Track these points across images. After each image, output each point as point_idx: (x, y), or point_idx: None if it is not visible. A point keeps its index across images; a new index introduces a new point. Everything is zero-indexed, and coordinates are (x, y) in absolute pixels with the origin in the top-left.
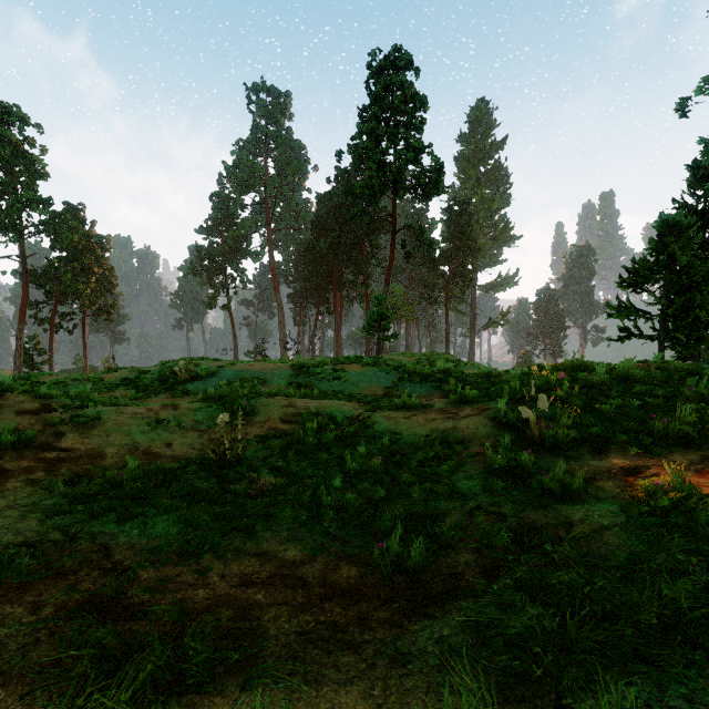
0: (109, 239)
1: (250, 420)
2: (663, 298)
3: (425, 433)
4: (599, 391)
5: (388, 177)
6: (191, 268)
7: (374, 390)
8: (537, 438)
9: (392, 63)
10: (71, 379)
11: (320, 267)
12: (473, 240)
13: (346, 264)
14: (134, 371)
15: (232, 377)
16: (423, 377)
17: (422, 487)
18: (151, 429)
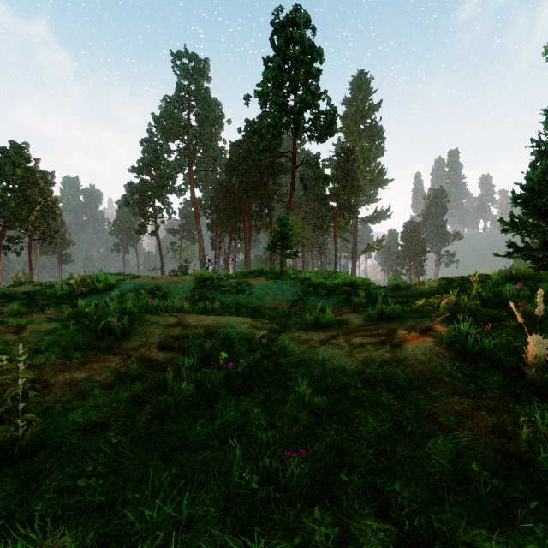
0: (52, 175)
1: (119, 346)
2: None
3: (356, 368)
4: None
5: (289, 117)
6: (124, 201)
7: (279, 303)
8: None
9: (293, 20)
10: None
11: (233, 201)
12: (356, 181)
13: (253, 198)
14: (40, 285)
15: (129, 290)
16: (329, 289)
17: None
18: None
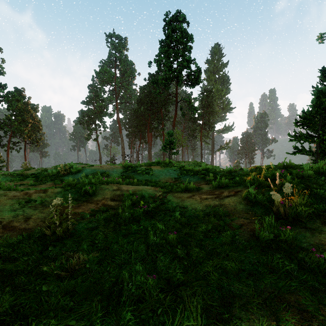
0: (37, 106)
1: (92, 199)
2: (318, 131)
3: (202, 208)
4: (308, 180)
5: (174, 74)
6: (78, 121)
7: (168, 180)
8: (282, 213)
9: (176, 19)
10: (1, 174)
11: (141, 121)
12: (213, 108)
13: (153, 119)
14: (39, 170)
15: (89, 172)
16: (194, 172)
17: (213, 265)
18: (20, 207)
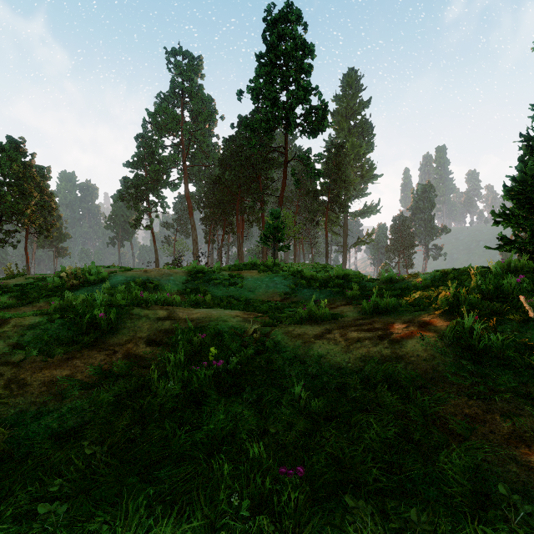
0: (49, 170)
1: (105, 341)
2: None
3: (354, 365)
4: None
5: (281, 112)
6: (119, 195)
7: (272, 296)
8: None
9: (285, 17)
10: None
11: (226, 196)
12: (347, 176)
13: (246, 193)
14: (33, 278)
15: (121, 283)
16: (321, 282)
17: None
18: None
